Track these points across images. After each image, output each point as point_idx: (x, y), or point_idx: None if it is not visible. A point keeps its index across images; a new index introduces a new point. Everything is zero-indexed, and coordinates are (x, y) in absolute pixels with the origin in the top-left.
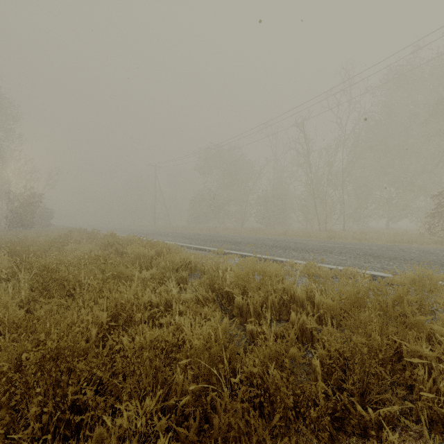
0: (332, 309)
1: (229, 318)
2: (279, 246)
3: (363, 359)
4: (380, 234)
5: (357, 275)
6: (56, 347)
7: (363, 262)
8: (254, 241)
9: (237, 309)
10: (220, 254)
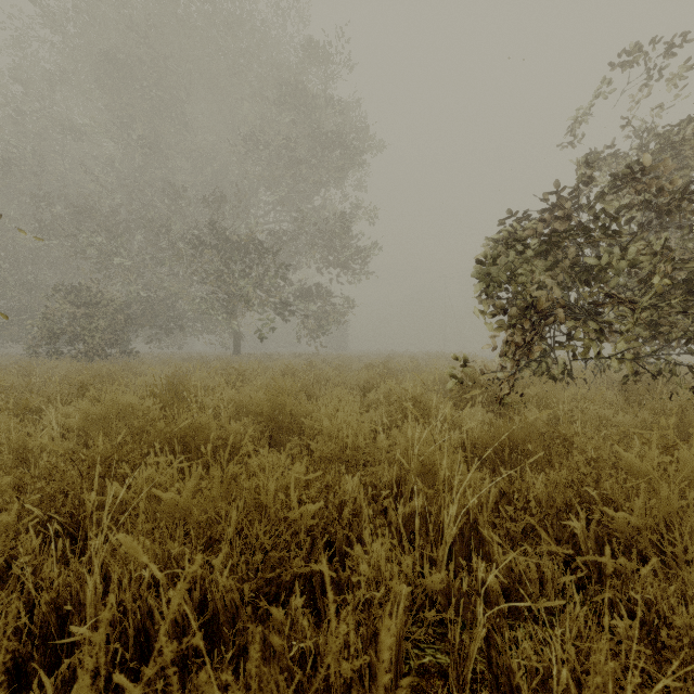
0: None
1: None
2: None
3: None
4: None
5: None
6: None
7: None
8: None
9: None
10: None
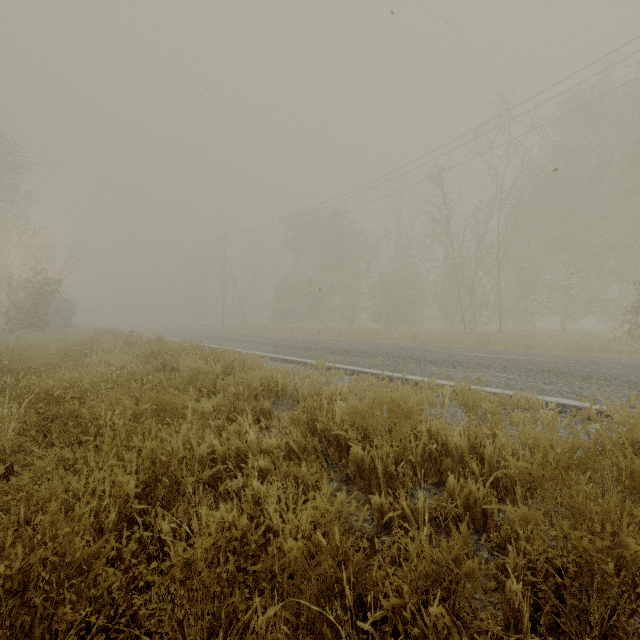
0: (530, 477)
1: (341, 480)
2: (409, 357)
3: (603, 582)
4: (556, 339)
5: (537, 405)
6: (21, 569)
7: (541, 383)
8: (371, 348)
9: (354, 465)
10: (321, 370)
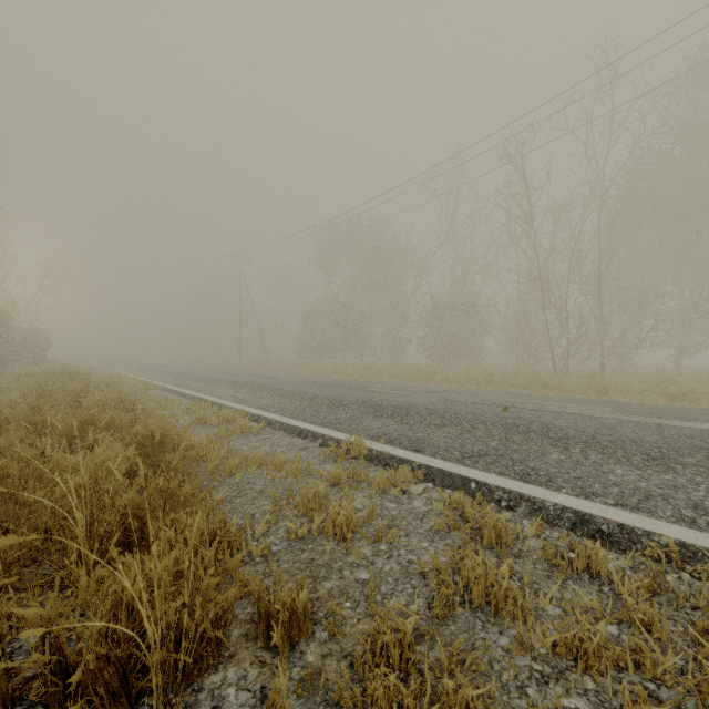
0: None
1: None
2: (529, 428)
3: None
4: None
5: None
6: None
7: None
8: (441, 403)
9: None
10: (357, 459)
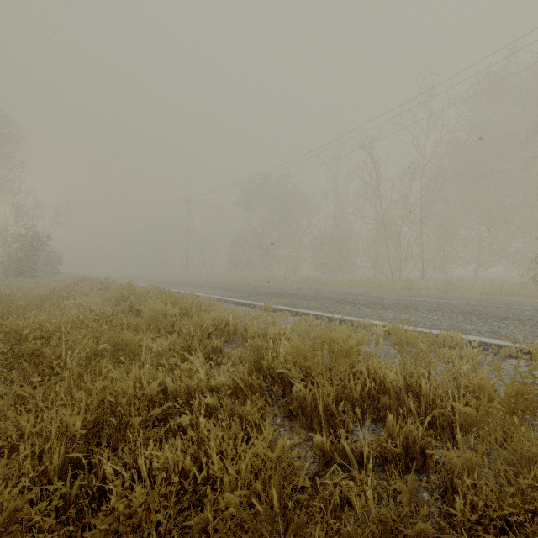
0: (475, 423)
1: (285, 416)
2: (346, 300)
3: None
4: (471, 285)
5: (461, 343)
6: None
7: (463, 323)
8: (312, 293)
9: (297, 402)
10: (269, 311)
